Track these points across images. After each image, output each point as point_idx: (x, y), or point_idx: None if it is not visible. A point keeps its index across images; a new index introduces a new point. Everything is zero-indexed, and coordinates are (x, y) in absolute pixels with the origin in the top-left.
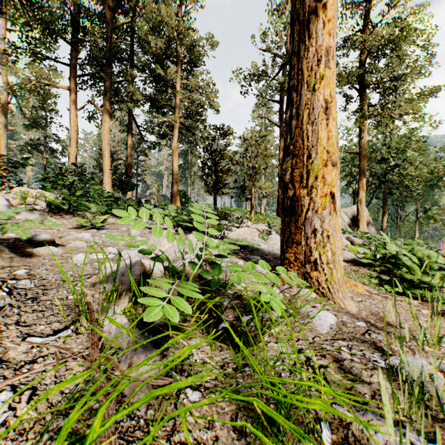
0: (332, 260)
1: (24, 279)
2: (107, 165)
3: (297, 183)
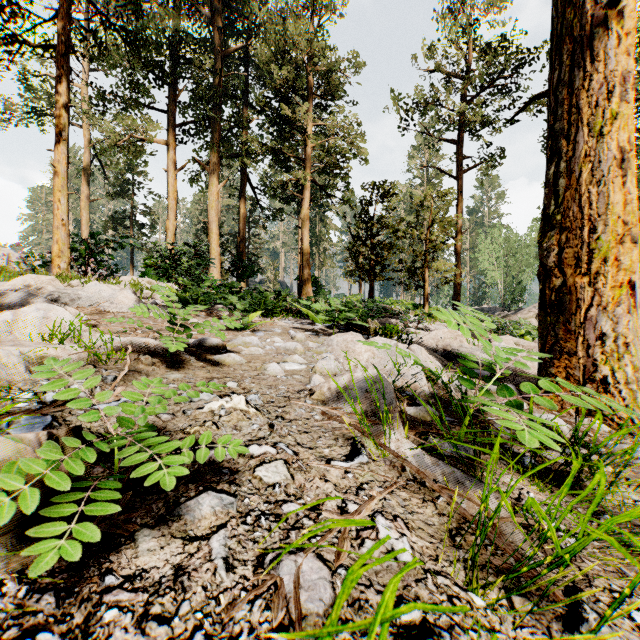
0: (634, 378)
1: (245, 394)
2: (215, 242)
3: (570, 269)
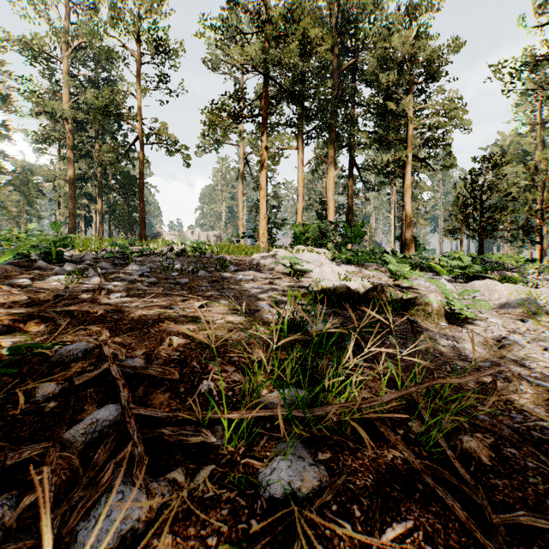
0: None
1: None
2: (331, 215)
3: None
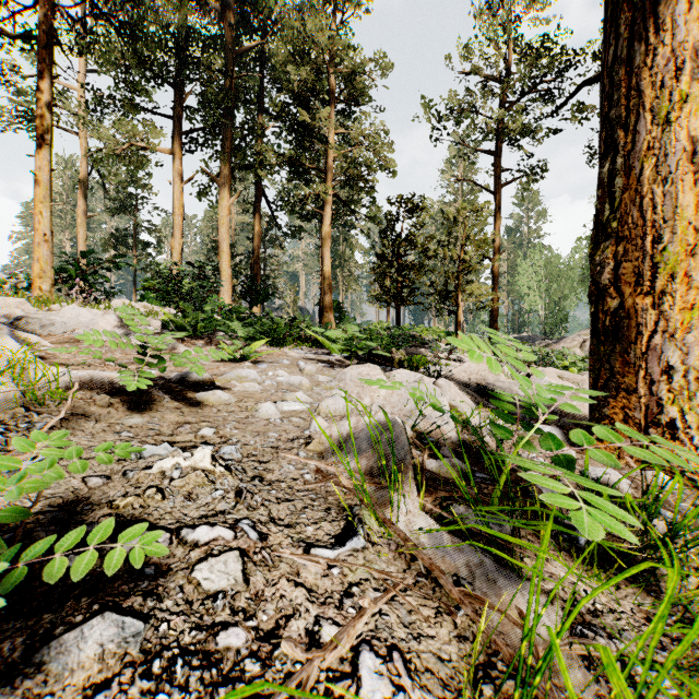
0: None
1: (220, 444)
2: (226, 263)
3: (629, 287)
